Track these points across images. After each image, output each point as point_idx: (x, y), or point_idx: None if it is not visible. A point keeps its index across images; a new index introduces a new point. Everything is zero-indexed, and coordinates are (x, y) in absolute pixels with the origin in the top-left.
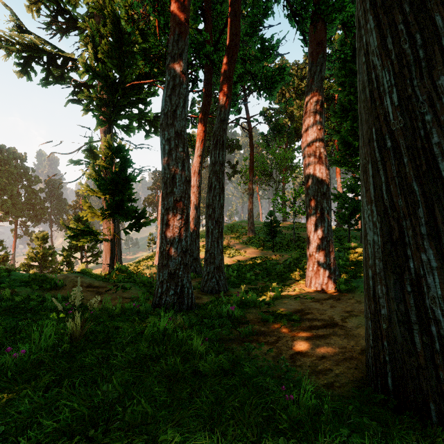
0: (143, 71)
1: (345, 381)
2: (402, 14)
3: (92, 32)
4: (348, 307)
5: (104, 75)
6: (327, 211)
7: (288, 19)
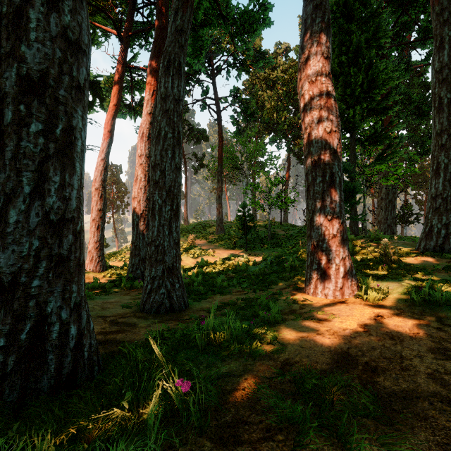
0: None
1: None
2: None
3: None
4: (421, 336)
5: None
6: (339, 178)
7: None
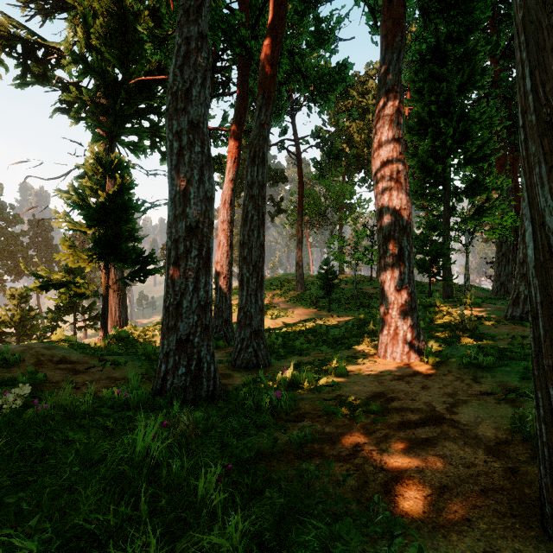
0: (156, 67)
1: None
2: None
3: (83, 10)
4: (447, 387)
5: (100, 70)
6: (408, 252)
7: None
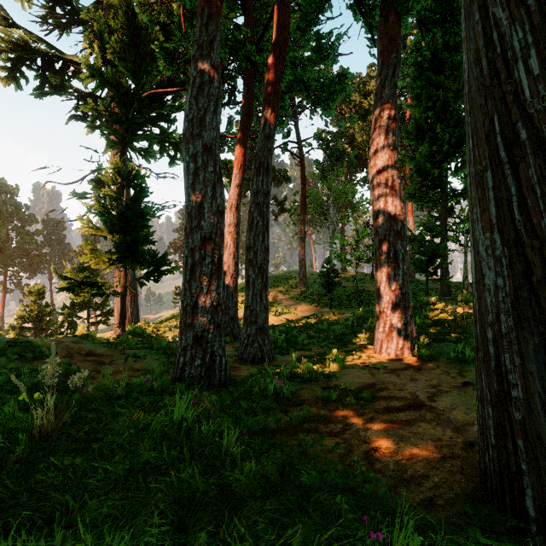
0: (166, 78)
1: (450, 496)
2: None
3: (99, 27)
4: (433, 380)
5: (115, 82)
6: (402, 255)
7: (351, 10)
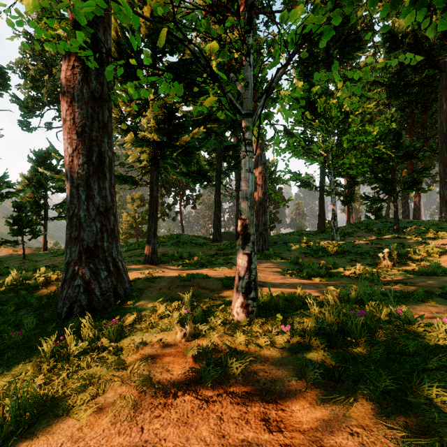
0: None
1: None
2: (440, 199)
3: None
4: None
5: None
6: None
7: None
